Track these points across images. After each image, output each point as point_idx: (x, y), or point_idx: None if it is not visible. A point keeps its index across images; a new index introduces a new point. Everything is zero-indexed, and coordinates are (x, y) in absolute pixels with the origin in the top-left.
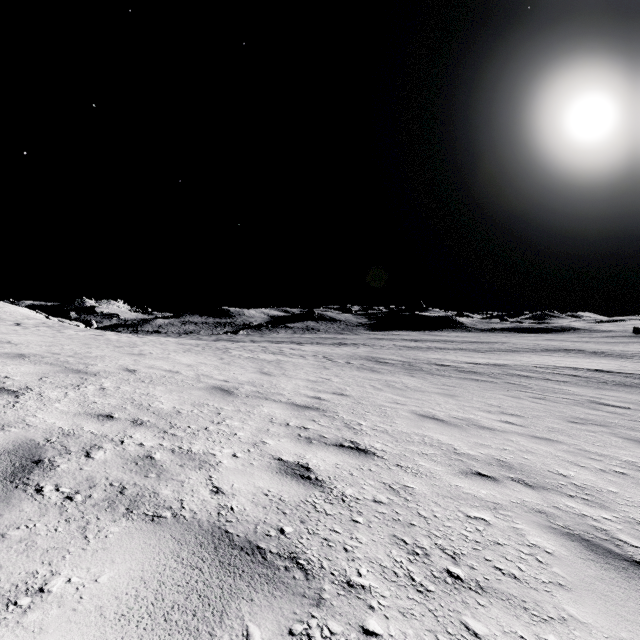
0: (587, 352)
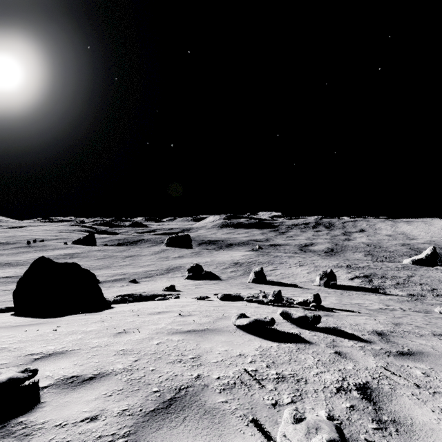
0: (3, 264)
